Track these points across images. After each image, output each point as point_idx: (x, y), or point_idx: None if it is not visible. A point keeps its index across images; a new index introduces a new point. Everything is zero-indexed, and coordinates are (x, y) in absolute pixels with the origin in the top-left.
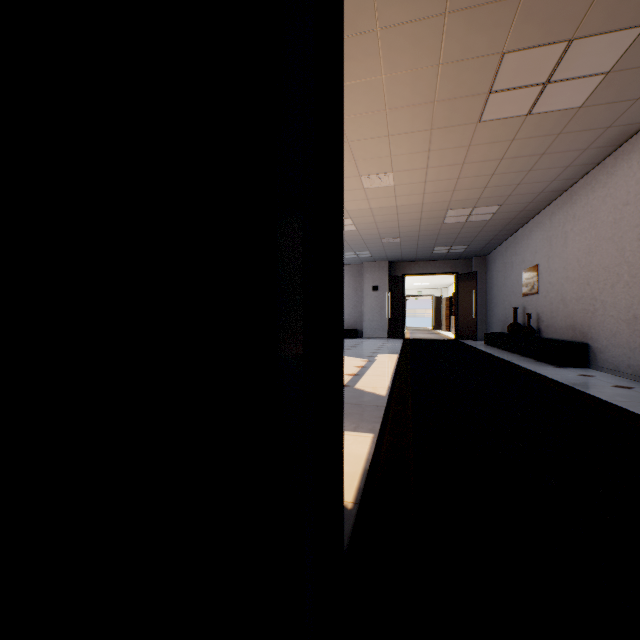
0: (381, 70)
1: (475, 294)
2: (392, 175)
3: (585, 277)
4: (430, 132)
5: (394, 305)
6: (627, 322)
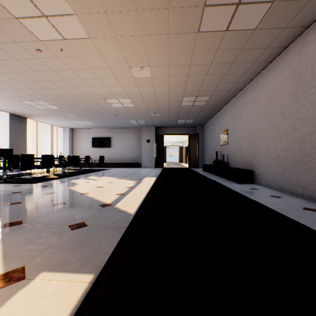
0: None
1: (198, 145)
2: (149, 69)
3: (251, 135)
4: (169, 36)
5: (158, 150)
6: (274, 159)
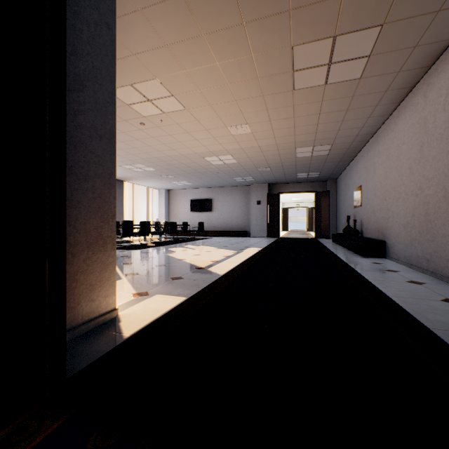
0: (215, 59)
1: (328, 206)
2: (248, 126)
3: (384, 194)
4: (263, 97)
5: (272, 214)
6: (404, 226)
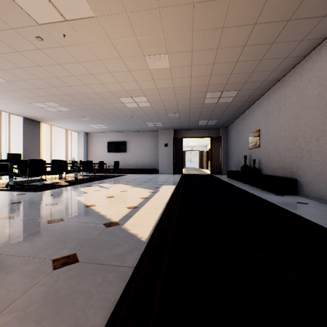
0: None
1: (221, 149)
2: (167, 57)
3: (294, 135)
4: (193, 7)
5: (177, 155)
6: None
